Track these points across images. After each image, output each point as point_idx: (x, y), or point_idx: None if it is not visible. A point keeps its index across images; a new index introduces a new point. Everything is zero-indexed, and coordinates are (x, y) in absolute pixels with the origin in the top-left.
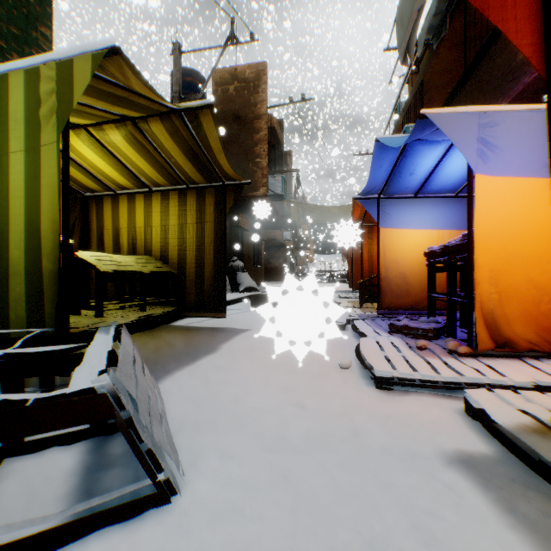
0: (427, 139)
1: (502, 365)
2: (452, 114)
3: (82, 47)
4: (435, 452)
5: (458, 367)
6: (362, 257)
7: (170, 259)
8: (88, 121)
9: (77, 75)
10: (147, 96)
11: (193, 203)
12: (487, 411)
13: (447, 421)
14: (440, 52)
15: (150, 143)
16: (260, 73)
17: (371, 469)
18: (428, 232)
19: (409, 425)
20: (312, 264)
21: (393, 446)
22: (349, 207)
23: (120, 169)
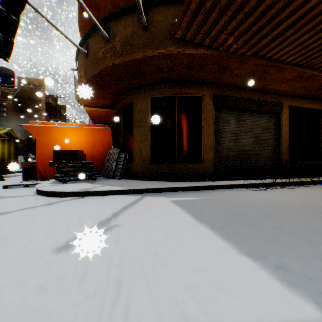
0: None
1: None
2: None
3: None
4: None
5: None
6: None
7: None
8: None
9: None
10: None
11: (7, 143)
12: None
13: None
14: None
15: None
16: (42, 83)
17: None
18: None
19: None
20: None
21: None
22: None
23: None
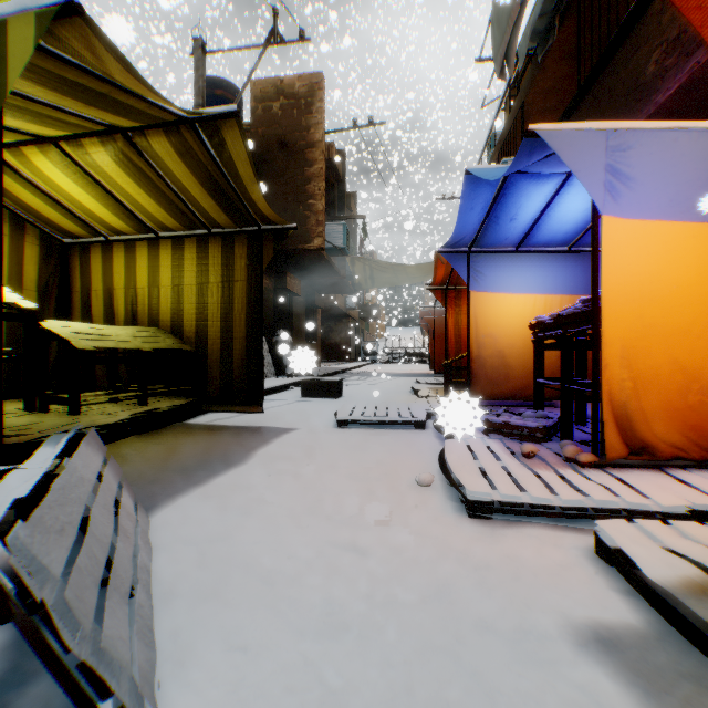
0: (533, 173)
1: (640, 480)
2: (571, 131)
3: (20, 1)
4: (559, 626)
5: (581, 484)
6: (446, 331)
7: (185, 332)
8: (56, 132)
9: (13, 45)
10: (137, 92)
11: (217, 255)
12: (633, 557)
13: (572, 569)
14: (546, 66)
15: (152, 167)
16: (314, 87)
17: (464, 663)
18: (533, 298)
19: (518, 579)
20: (383, 340)
21: (497, 617)
22: (431, 265)
23: (112, 205)
